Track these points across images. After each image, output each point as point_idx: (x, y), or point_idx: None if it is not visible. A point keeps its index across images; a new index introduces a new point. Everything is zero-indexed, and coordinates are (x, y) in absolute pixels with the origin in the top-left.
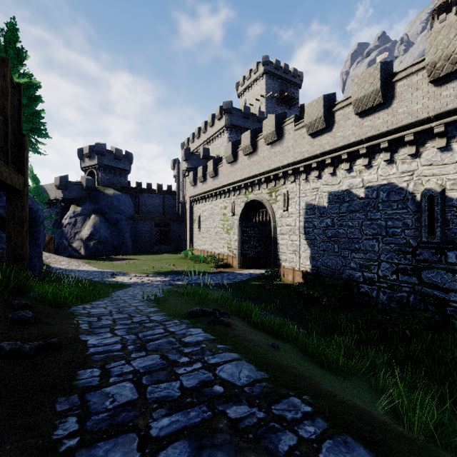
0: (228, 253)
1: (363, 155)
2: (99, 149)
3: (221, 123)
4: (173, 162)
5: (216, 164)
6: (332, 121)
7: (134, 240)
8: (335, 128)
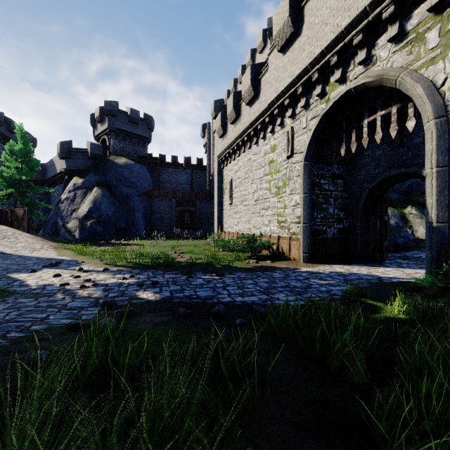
0: (280, 232)
1: None
2: (109, 108)
3: (264, 56)
4: (202, 127)
5: (257, 74)
6: None
7: (149, 223)
8: None
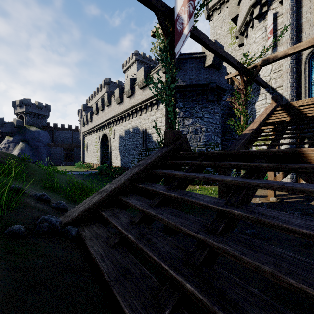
0: (97, 162)
1: (131, 114)
2: (26, 102)
3: (104, 90)
4: (78, 111)
5: (92, 114)
6: (123, 99)
7: (49, 159)
8: (124, 102)
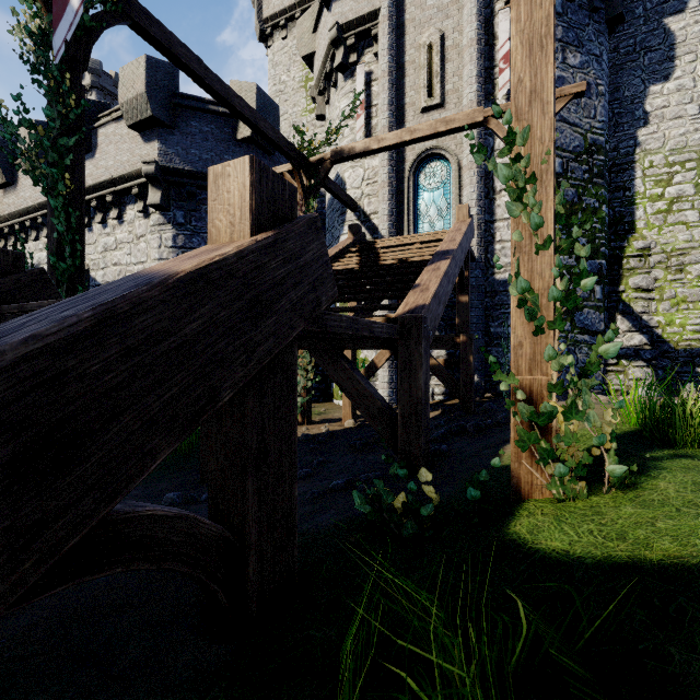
0: None
1: (43, 225)
2: None
3: None
4: None
5: None
6: (17, 177)
7: None
8: (19, 186)
